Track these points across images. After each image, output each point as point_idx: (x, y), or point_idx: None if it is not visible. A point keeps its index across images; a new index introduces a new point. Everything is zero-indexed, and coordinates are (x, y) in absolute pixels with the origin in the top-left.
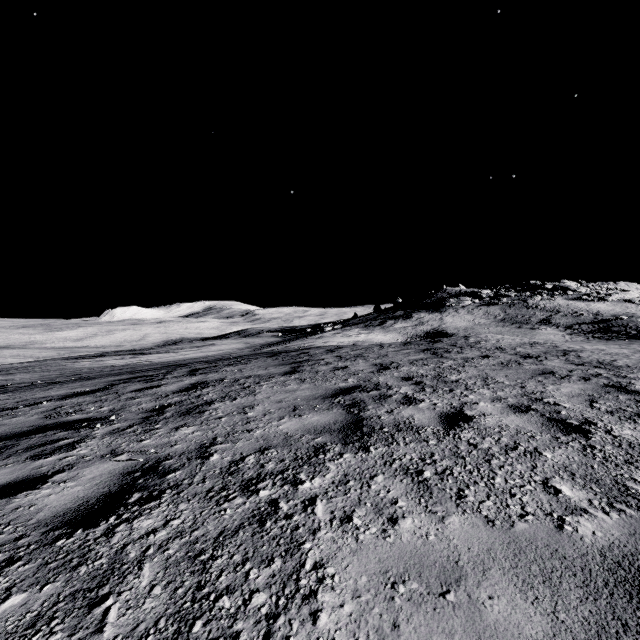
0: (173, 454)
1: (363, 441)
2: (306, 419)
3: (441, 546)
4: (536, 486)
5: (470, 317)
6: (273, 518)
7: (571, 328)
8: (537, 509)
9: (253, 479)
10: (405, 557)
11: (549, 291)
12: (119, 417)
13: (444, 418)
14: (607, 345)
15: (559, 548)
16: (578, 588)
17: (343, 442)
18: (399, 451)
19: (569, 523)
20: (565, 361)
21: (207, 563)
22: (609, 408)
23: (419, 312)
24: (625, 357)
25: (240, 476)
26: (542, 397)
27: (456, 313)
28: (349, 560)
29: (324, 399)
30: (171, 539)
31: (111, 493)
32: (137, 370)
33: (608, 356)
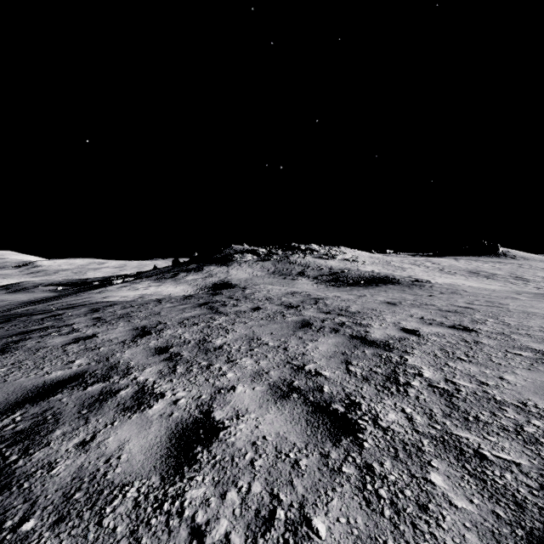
0: None
1: None
2: None
3: None
4: None
5: (250, 270)
6: None
7: (317, 278)
8: None
9: None
10: None
11: (303, 251)
12: None
13: (176, 440)
14: (340, 292)
15: None
16: None
17: None
18: None
19: None
20: (317, 310)
21: None
22: (363, 372)
23: (210, 265)
24: (354, 303)
25: None
26: (304, 363)
27: (240, 267)
28: None
29: None
30: None
31: None
32: None
33: (344, 302)
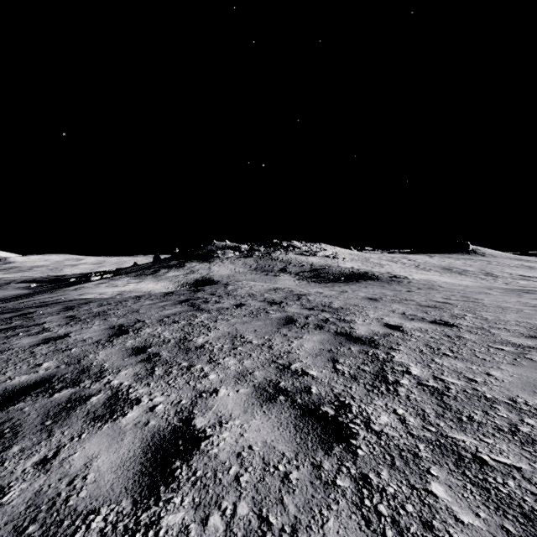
0: None
1: None
2: None
3: None
4: None
5: (232, 266)
6: None
7: (298, 275)
8: None
9: None
10: None
11: (285, 248)
12: None
13: (152, 454)
14: (322, 288)
15: None
16: None
17: None
18: None
19: None
20: (301, 306)
21: None
22: (351, 370)
23: (191, 262)
24: (336, 299)
25: None
26: (289, 362)
27: (222, 263)
28: None
29: None
30: None
31: None
32: None
33: (326, 298)
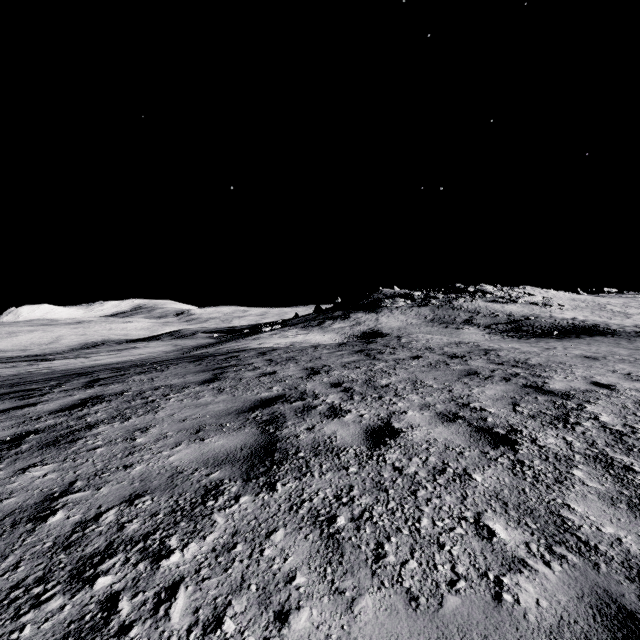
0: None
1: (270, 474)
2: (208, 444)
3: None
4: (467, 528)
5: (403, 317)
6: (97, 637)
7: (489, 328)
8: (470, 567)
9: (97, 555)
10: None
11: (471, 294)
12: None
13: (370, 434)
14: (520, 344)
15: (500, 639)
16: None
17: (245, 477)
18: (312, 486)
19: (508, 588)
20: (487, 360)
21: None
22: (531, 412)
23: (357, 312)
24: (536, 355)
25: (79, 550)
26: (469, 402)
27: (391, 314)
28: None
29: (239, 414)
30: None
31: None
32: (25, 381)
33: (522, 355)
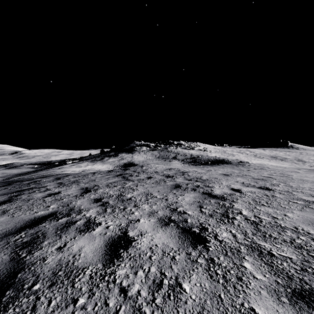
0: None
1: None
2: None
3: None
4: None
5: (145, 156)
6: None
7: (183, 160)
8: None
9: None
10: None
11: (175, 145)
12: None
13: (109, 246)
14: (197, 168)
15: None
16: None
17: None
18: None
19: None
20: (184, 178)
21: None
22: (209, 211)
23: (122, 153)
24: (205, 174)
25: None
26: (177, 207)
27: (139, 154)
28: None
29: (2, 238)
30: None
31: None
32: None
33: (199, 174)
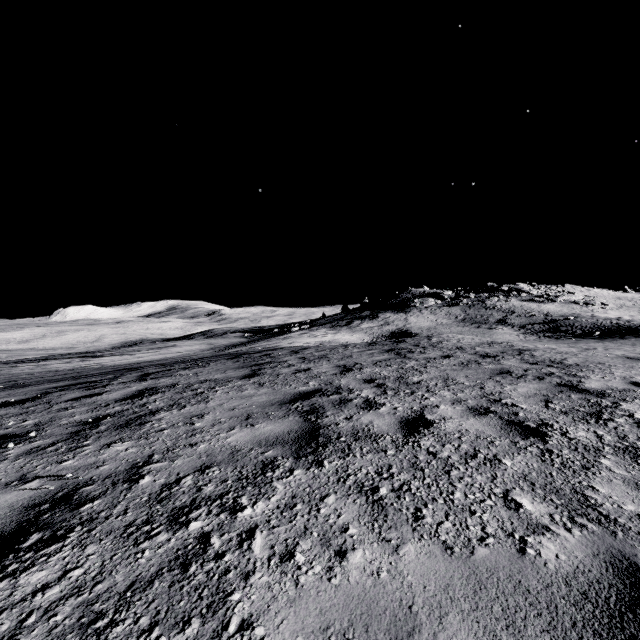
0: (96, 478)
1: (317, 453)
2: (258, 429)
3: (393, 586)
4: (496, 500)
5: (433, 317)
6: (200, 559)
7: (525, 328)
8: (498, 529)
9: (185, 507)
10: (351, 605)
11: (505, 293)
12: (43, 432)
13: (404, 424)
14: (557, 344)
15: (522, 579)
16: (544, 633)
17: (295, 455)
18: (355, 464)
19: (531, 545)
20: (520, 360)
21: (103, 633)
22: (563, 408)
23: (385, 312)
24: (574, 356)
25: (171, 504)
26: (500, 398)
27: (420, 313)
28: (284, 614)
29: (281, 405)
30: (64, 599)
31: (3, 535)
32: (83, 375)
33: (559, 355)
